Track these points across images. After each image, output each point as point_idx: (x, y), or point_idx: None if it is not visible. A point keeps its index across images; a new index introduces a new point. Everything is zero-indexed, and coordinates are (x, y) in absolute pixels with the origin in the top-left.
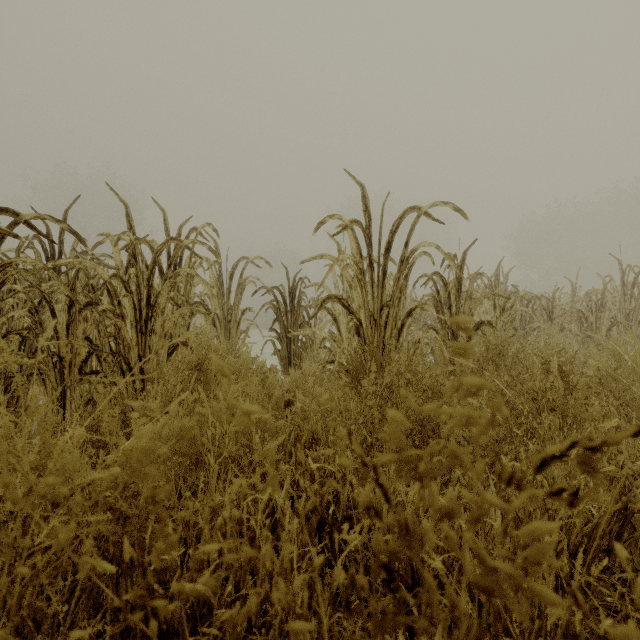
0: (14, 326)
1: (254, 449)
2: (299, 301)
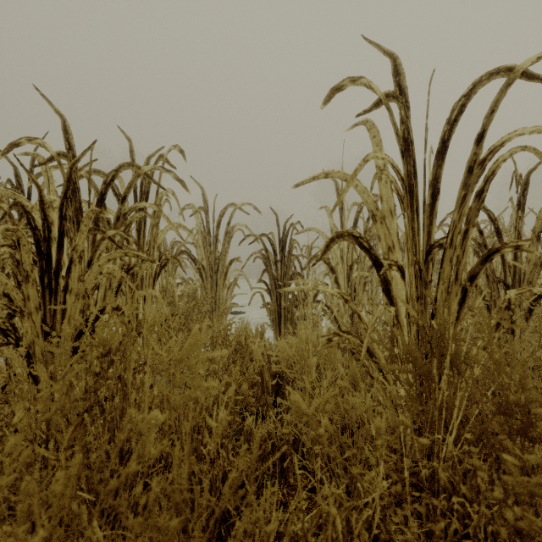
0: None
1: None
2: (290, 249)
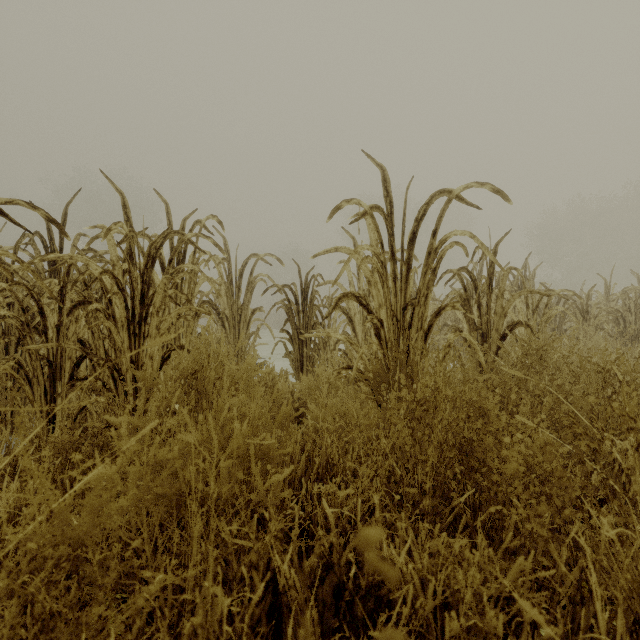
0: (11, 327)
1: (255, 480)
2: (312, 300)
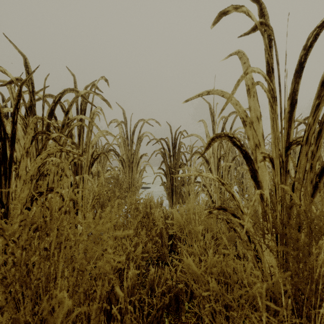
0: None
1: None
2: (179, 148)
